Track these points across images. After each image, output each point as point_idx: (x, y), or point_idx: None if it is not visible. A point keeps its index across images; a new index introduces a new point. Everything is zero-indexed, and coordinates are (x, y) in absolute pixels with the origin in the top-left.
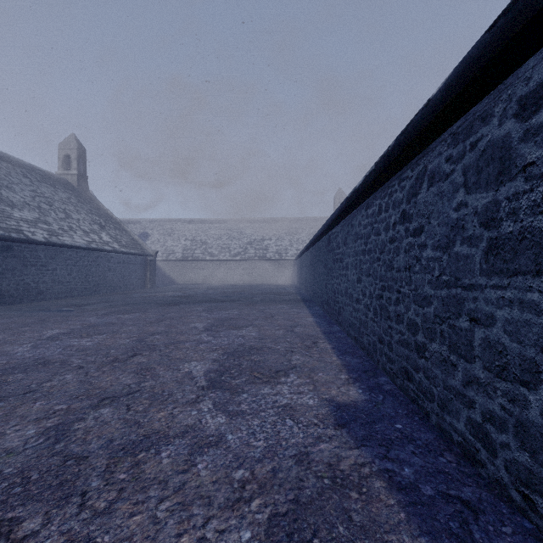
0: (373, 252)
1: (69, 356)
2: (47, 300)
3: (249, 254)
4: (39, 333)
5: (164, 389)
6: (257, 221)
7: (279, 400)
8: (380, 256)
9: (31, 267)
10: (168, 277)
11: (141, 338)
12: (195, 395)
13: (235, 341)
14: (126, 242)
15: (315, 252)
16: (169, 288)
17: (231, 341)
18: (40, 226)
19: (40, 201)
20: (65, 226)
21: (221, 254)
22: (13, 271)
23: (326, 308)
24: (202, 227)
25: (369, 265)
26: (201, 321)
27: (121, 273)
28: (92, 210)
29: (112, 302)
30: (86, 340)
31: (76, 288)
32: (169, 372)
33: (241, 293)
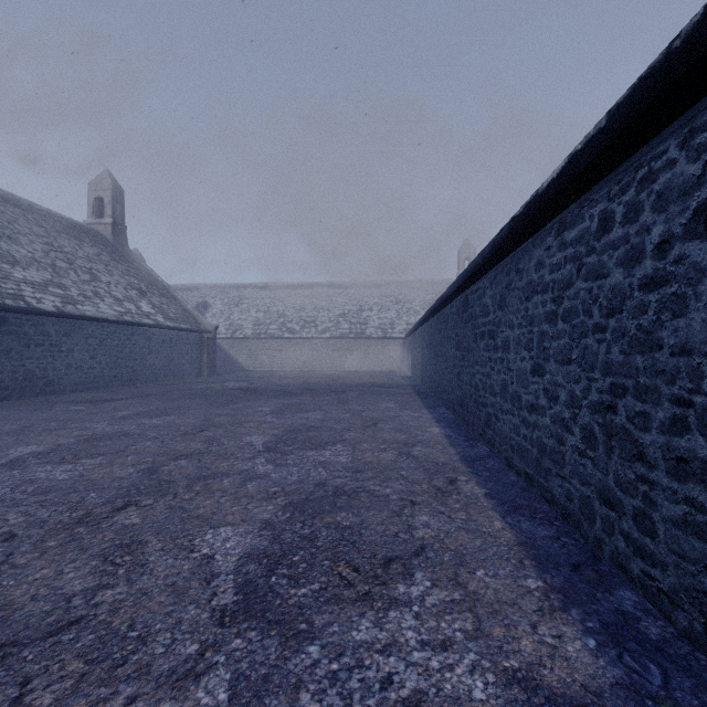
0: (582, 314)
1: (10, 507)
2: (59, 394)
3: (341, 331)
4: (1, 453)
5: (137, 614)
6: (353, 285)
7: (396, 673)
8: (606, 322)
9: (36, 348)
10: (234, 360)
11: (155, 465)
12: (197, 645)
13: (310, 475)
14: (175, 313)
15: (437, 325)
16: (232, 377)
17: (303, 475)
18: (51, 290)
19: (56, 257)
20: (89, 292)
21: (303, 331)
22: (8, 352)
23: (459, 411)
24: (279, 295)
25: (568, 340)
26: (263, 431)
27: (167, 356)
28: (131, 271)
29: (146, 397)
30: (64, 469)
31: (102, 377)
32: (168, 558)
33: (329, 385)
